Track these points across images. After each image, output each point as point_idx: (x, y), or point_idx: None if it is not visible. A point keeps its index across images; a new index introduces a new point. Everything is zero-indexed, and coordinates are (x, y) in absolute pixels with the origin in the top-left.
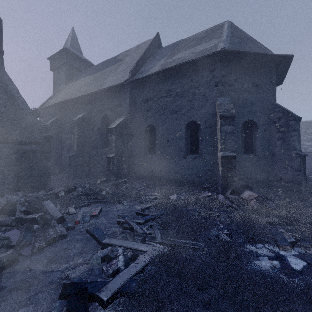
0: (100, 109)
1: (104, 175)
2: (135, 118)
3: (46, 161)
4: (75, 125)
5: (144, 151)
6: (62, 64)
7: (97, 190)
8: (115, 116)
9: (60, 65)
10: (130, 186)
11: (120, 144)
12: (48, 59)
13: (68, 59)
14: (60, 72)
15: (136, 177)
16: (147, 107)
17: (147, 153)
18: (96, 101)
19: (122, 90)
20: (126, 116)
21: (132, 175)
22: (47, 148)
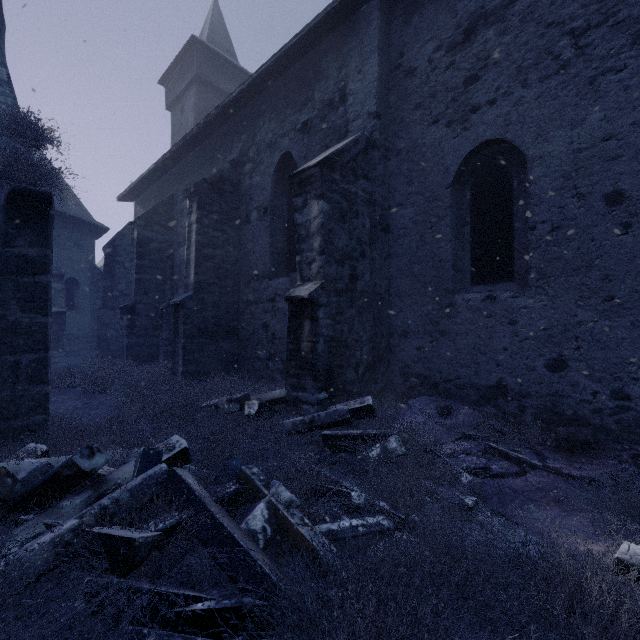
0: (268, 141)
1: (280, 371)
2: (405, 136)
3: (20, 311)
4: (192, 202)
5: (448, 271)
6: (187, 84)
7: (209, 506)
8: (321, 146)
9: (184, 89)
10: (407, 453)
11: (342, 242)
12: (162, 84)
13: (201, 68)
14: (185, 106)
15: (407, 385)
16: (470, 63)
17: (466, 280)
18: (256, 118)
19: (349, 35)
20: (369, 127)
21: (389, 376)
22: (26, 254)
